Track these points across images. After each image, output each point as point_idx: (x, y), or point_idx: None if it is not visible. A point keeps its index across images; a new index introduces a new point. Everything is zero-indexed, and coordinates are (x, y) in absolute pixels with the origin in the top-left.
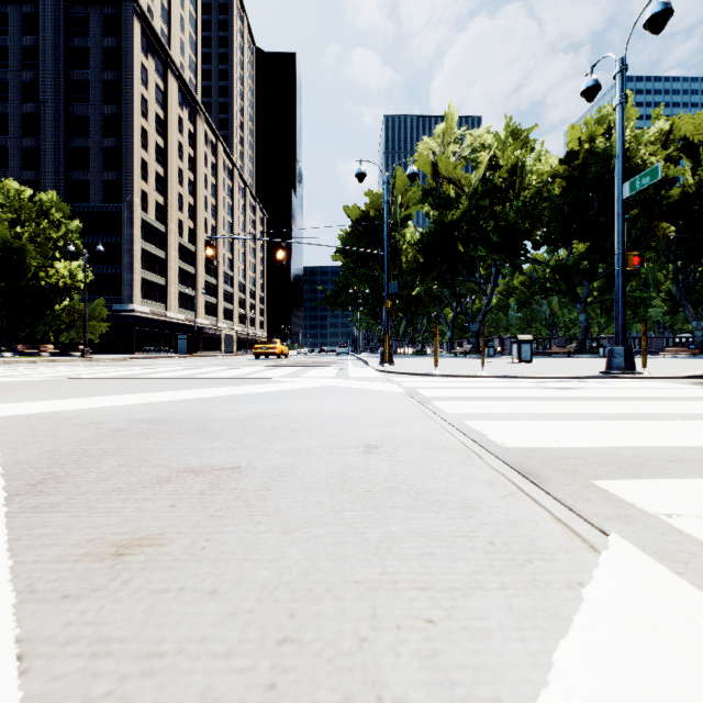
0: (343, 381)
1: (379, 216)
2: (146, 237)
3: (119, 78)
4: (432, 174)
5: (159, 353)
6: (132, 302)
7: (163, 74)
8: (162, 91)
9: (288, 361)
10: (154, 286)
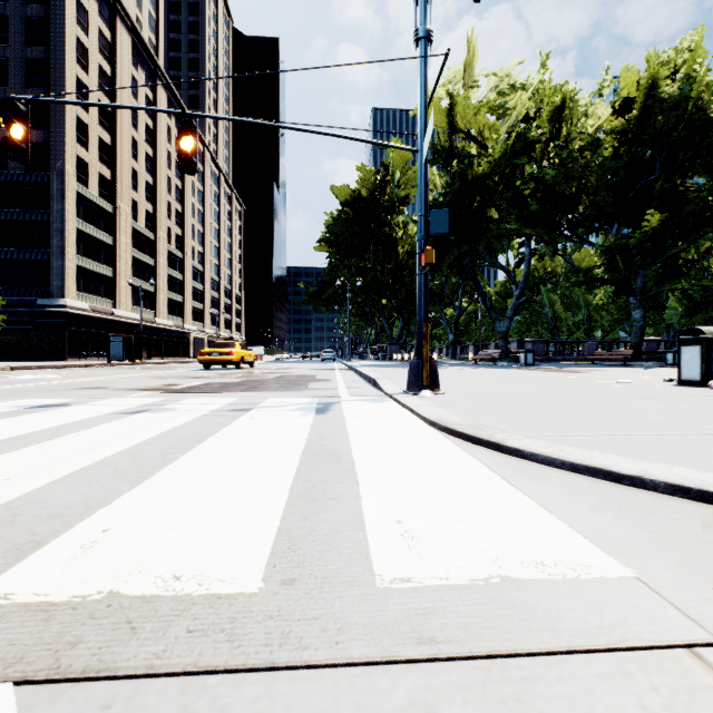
0: None
1: (372, 197)
2: (86, 217)
3: (46, 14)
4: (445, 124)
5: (104, 359)
6: (63, 295)
7: (110, 21)
8: (108, 42)
9: (240, 375)
10: (97, 277)
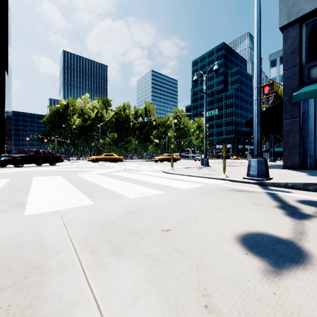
0: (65, 162)
1: (63, 112)
2: None
3: None
4: (81, 111)
5: None
6: None
7: None
8: None
9: None
10: None
